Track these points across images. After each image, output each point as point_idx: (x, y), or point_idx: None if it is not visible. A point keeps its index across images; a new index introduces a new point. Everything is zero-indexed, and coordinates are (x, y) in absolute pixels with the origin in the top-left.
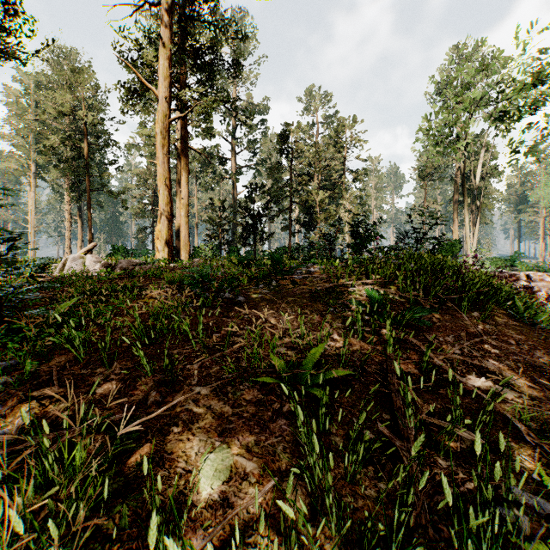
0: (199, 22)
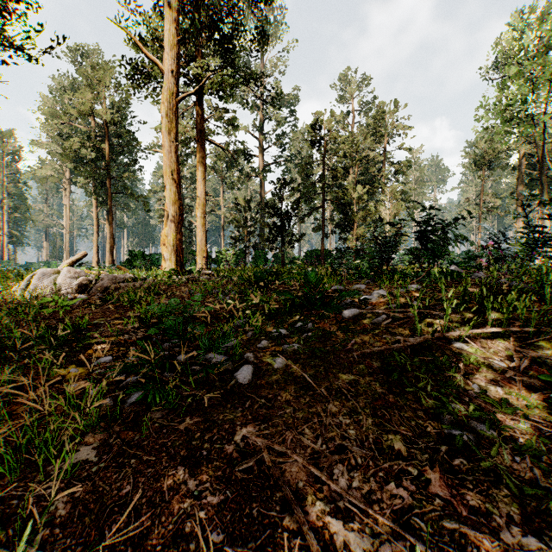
0: None
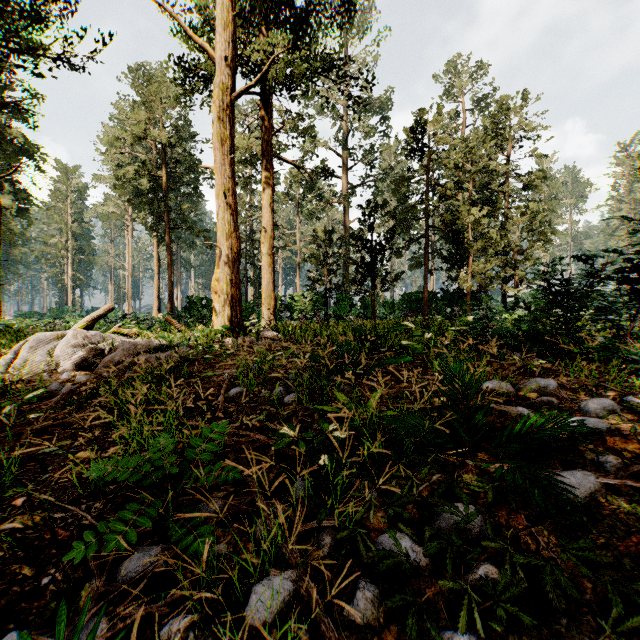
0: None
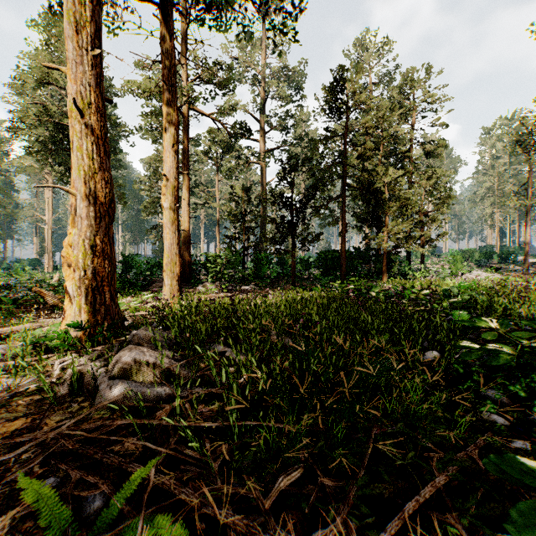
0: None
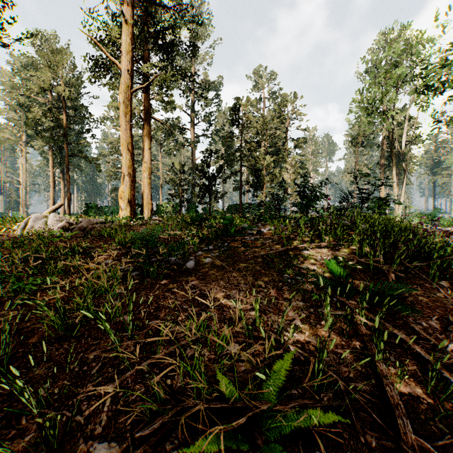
0: (160, 6)
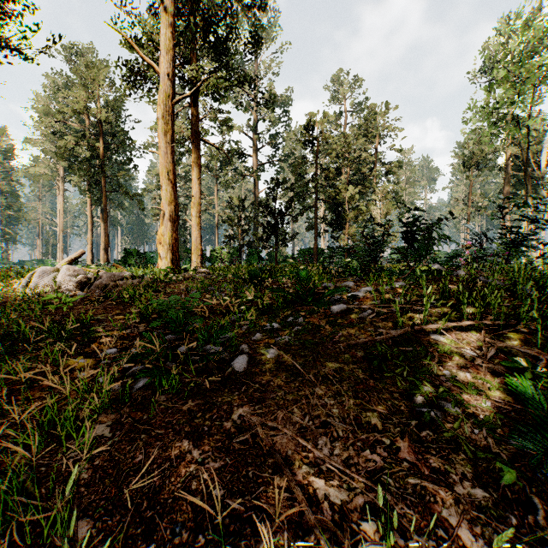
0: None
